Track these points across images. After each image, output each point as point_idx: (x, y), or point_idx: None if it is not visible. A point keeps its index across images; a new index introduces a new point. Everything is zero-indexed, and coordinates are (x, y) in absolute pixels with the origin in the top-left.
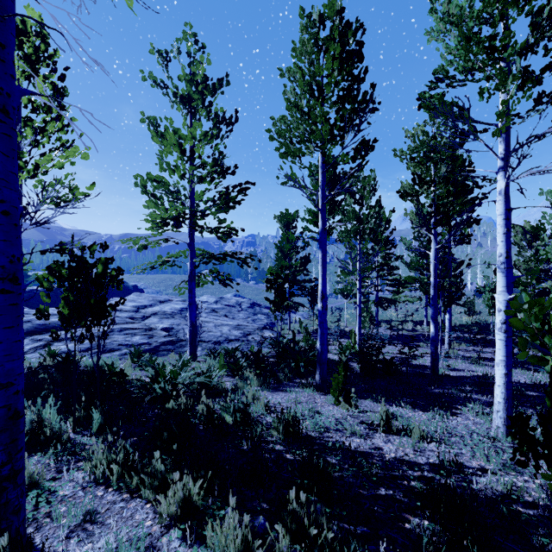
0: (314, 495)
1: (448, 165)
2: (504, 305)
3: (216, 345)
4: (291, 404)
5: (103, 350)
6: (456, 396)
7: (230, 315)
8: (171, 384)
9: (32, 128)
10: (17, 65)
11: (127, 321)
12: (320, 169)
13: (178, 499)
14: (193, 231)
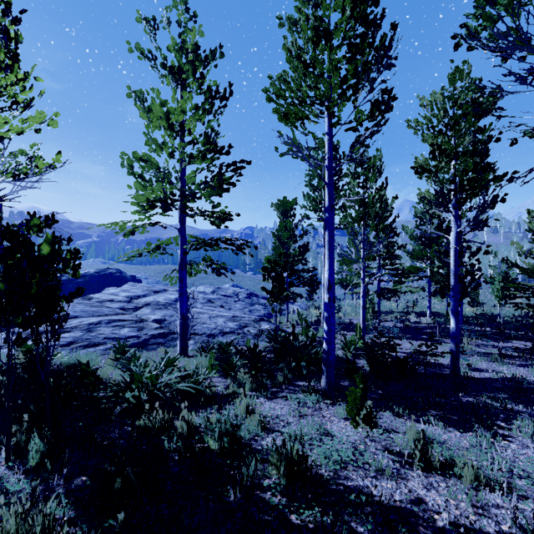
0: None
1: (474, 133)
2: None
3: (210, 338)
4: (295, 431)
5: (86, 344)
6: (492, 407)
7: (227, 305)
8: (147, 392)
9: None
10: None
11: (117, 312)
12: (326, 135)
13: None
14: (184, 215)
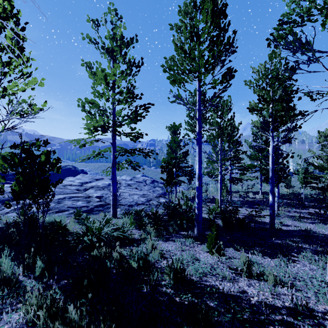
0: None
1: (282, 89)
2: None
3: (130, 207)
4: (178, 256)
5: (57, 211)
6: (291, 245)
7: (139, 188)
8: (96, 237)
9: (1, 62)
10: None
11: (74, 192)
12: (197, 91)
13: None
14: (115, 135)
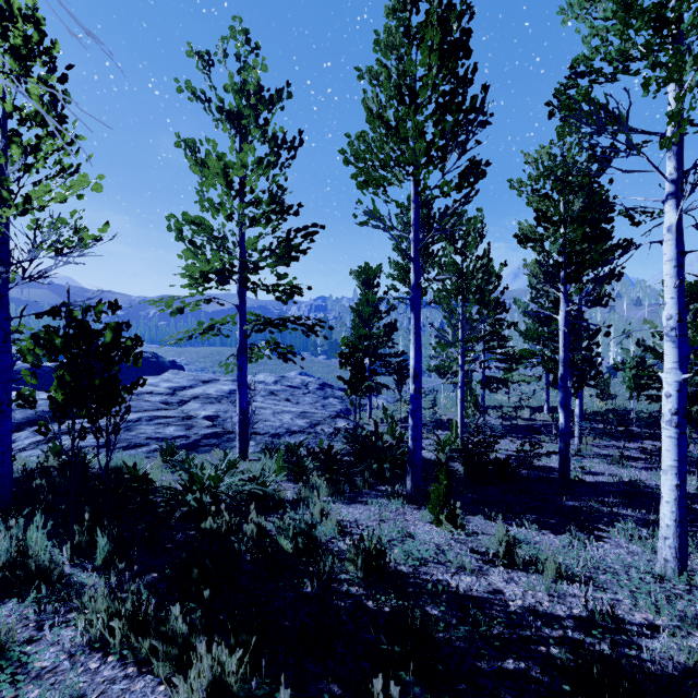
0: (409, 674)
1: (583, 198)
2: (676, 388)
3: (275, 438)
4: (373, 527)
5: (125, 445)
6: (598, 511)
7: (294, 399)
8: (210, 494)
9: (21, 146)
10: (1, 60)
11: (159, 407)
12: (412, 203)
13: (204, 683)
14: (244, 289)
